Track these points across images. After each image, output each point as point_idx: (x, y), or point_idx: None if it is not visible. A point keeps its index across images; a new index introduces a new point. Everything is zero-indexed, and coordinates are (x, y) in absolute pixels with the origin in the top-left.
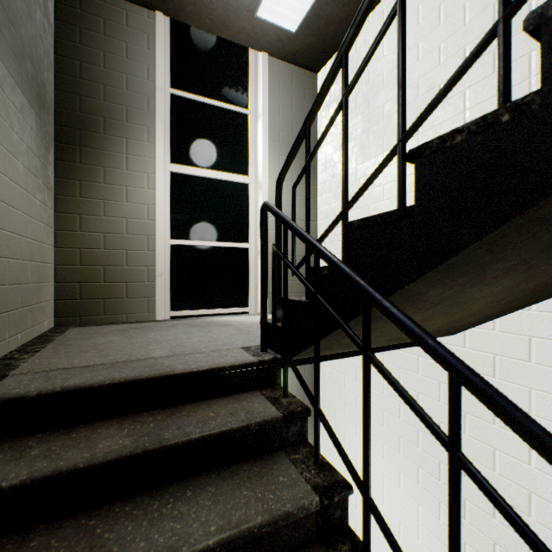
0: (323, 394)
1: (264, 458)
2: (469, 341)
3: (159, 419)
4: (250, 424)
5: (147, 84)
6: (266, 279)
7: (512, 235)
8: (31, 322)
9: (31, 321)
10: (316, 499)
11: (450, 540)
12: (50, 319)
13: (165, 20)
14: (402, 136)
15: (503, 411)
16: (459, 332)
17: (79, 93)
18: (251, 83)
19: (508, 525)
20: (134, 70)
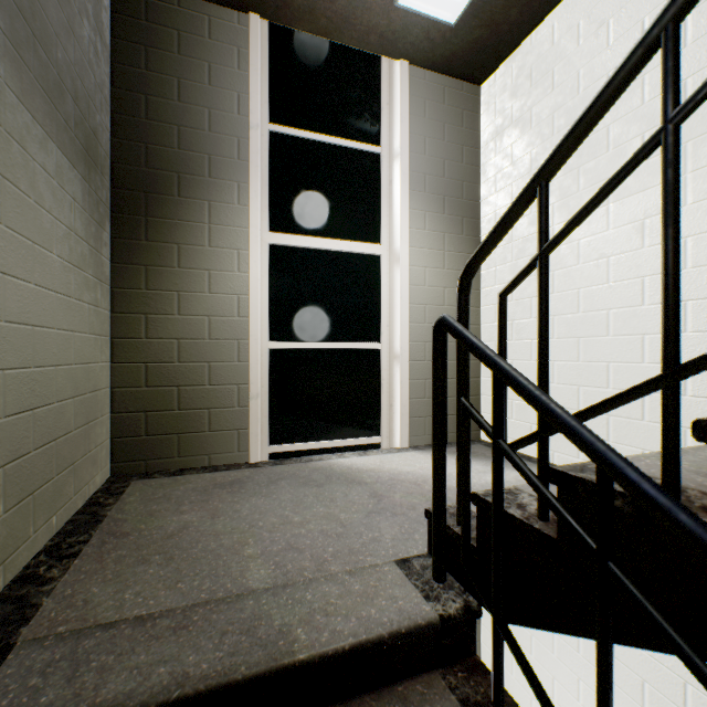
0: None
1: None
2: None
3: None
4: None
5: (237, 119)
6: (443, 454)
7: None
8: (74, 487)
9: (74, 486)
10: None
11: None
12: (105, 468)
13: (261, 25)
14: None
15: None
16: None
17: (145, 140)
18: (383, 107)
19: None
20: (219, 101)
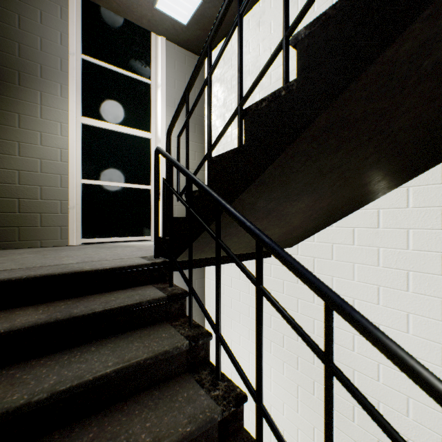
0: (208, 301)
1: (153, 326)
2: (300, 250)
3: (70, 303)
4: (142, 302)
5: (60, 47)
6: (158, 205)
7: (291, 161)
8: None
9: None
10: (187, 342)
11: (257, 337)
12: None
13: None
14: (240, 102)
15: (277, 253)
16: (294, 245)
17: None
18: (152, 59)
19: (321, 367)
20: (48, 34)
